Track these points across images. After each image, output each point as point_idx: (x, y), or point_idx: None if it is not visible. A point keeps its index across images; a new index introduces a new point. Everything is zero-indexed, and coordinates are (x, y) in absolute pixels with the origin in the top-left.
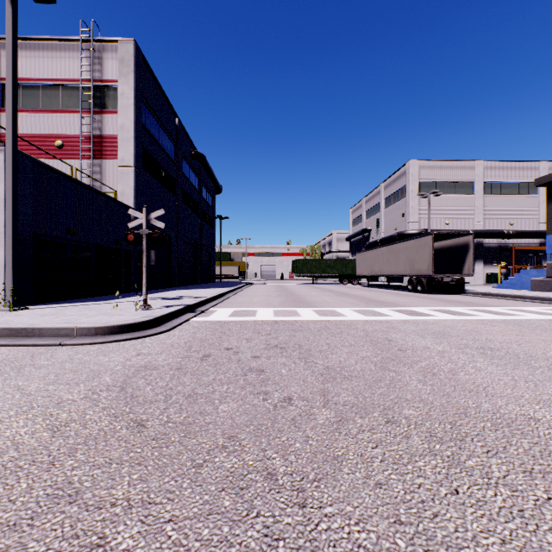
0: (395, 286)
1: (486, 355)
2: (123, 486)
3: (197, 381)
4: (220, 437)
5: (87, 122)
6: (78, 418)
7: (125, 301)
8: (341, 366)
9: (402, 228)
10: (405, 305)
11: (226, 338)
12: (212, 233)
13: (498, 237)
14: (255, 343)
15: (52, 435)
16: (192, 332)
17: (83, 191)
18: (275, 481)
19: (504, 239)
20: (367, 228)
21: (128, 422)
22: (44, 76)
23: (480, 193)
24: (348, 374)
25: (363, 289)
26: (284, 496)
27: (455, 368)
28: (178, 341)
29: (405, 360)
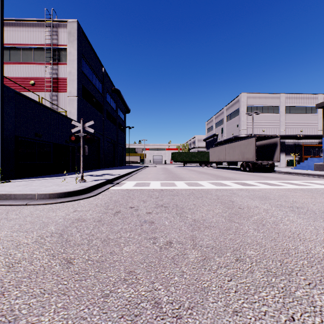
0: (233, 168)
1: (295, 212)
2: (50, 313)
3: (110, 230)
4: (122, 272)
5: (49, 69)
6: (28, 257)
7: (70, 177)
8: (203, 219)
9: (236, 133)
10: (240, 179)
11: (130, 200)
12: (124, 136)
13: (294, 139)
14: (149, 204)
15: (7, 271)
16: (110, 196)
17: (45, 111)
18: (160, 309)
19: (297, 140)
20: (216, 134)
21: (61, 260)
22: (23, 42)
23: (283, 113)
24: (208, 225)
25: (214, 169)
26: (166, 322)
27: (277, 221)
28: (101, 202)
29: (244, 215)
